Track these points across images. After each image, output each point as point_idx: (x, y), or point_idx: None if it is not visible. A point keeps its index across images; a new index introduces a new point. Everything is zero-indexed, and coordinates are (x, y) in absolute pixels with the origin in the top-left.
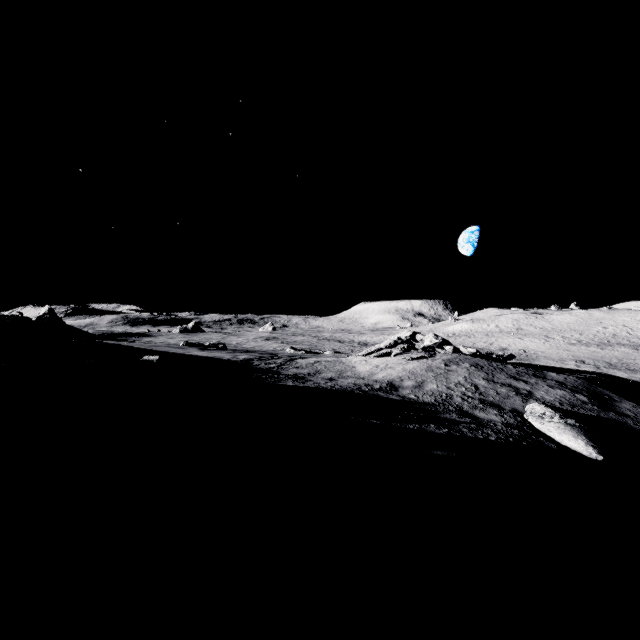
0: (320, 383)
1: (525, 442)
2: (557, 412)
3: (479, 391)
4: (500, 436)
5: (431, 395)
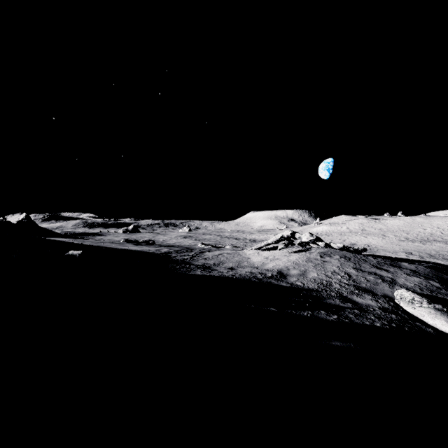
0: (223, 272)
1: (406, 327)
2: (424, 298)
3: (352, 278)
4: (383, 322)
5: (314, 282)
